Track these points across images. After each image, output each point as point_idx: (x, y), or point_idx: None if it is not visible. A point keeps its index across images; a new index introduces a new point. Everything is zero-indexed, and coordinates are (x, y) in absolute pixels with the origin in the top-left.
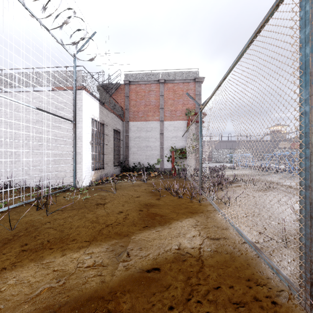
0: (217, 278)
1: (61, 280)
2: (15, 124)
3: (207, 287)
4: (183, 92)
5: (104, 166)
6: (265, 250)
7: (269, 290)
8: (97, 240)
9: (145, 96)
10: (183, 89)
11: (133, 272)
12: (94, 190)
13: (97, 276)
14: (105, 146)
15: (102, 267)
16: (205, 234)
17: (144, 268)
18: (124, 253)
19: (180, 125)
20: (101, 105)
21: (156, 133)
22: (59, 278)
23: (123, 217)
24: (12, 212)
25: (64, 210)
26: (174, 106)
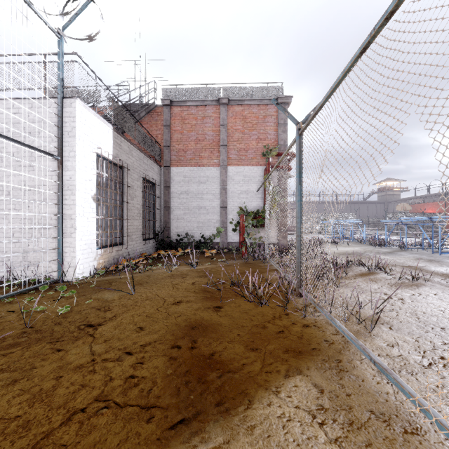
0: None
1: None
2: None
3: None
4: (258, 119)
5: (125, 239)
6: None
7: None
8: None
9: (196, 126)
10: (258, 115)
11: None
12: (94, 288)
13: None
14: (125, 206)
15: None
16: None
17: None
18: None
19: (253, 174)
20: (118, 133)
21: (214, 186)
22: None
23: (126, 375)
24: None
25: None
26: (243, 143)
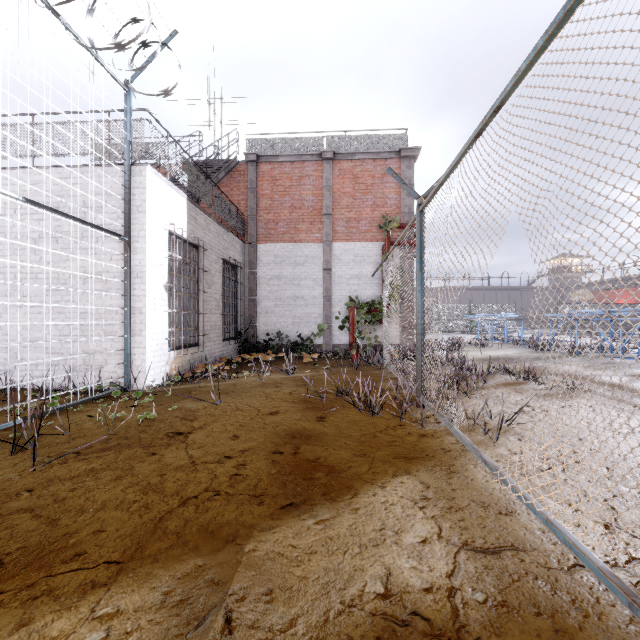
0: None
1: None
2: None
3: None
4: (373, 179)
5: (201, 339)
6: None
7: None
8: (144, 559)
9: (291, 188)
10: (374, 174)
11: None
12: (172, 397)
13: None
14: (202, 297)
15: None
16: (454, 531)
17: None
18: (218, 617)
19: (367, 252)
20: (194, 203)
21: (315, 269)
22: None
23: (230, 473)
24: None
25: (83, 451)
26: (354, 211)
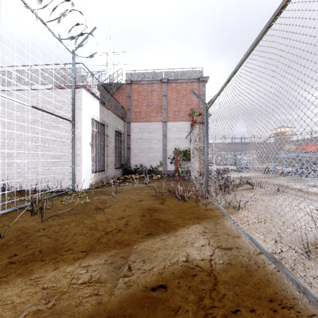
0: (234, 298)
1: (50, 301)
2: (11, 124)
3: (224, 311)
4: (186, 92)
5: (105, 168)
6: (285, 262)
7: (298, 315)
8: (95, 251)
9: (147, 96)
10: (187, 89)
11: (135, 290)
12: (94, 194)
13: (93, 296)
14: (106, 148)
15: (99, 284)
16: (215, 242)
17: (147, 286)
18: (125, 266)
19: (183, 126)
20: (102, 105)
21: (158, 135)
22: (48, 297)
23: (124, 223)
24: (5, 217)
25: (60, 215)
26: (177, 107)
